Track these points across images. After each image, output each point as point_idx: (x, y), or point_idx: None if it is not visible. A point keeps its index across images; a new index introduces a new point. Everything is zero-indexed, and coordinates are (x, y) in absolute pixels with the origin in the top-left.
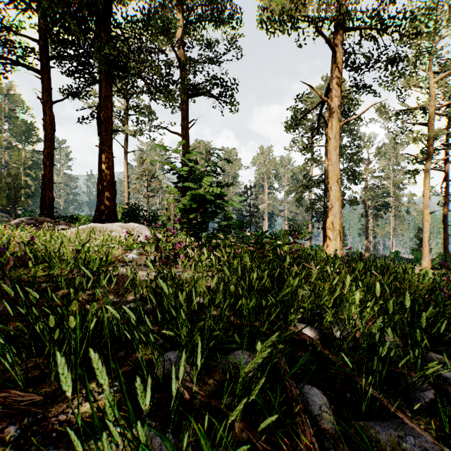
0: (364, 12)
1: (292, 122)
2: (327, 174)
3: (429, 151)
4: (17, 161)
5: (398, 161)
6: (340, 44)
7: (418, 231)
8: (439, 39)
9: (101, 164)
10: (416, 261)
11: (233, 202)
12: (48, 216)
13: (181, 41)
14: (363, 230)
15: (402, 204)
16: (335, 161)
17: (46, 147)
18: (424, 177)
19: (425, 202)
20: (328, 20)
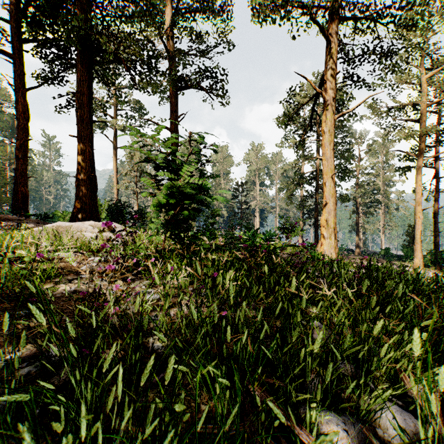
0: (359, 2)
1: (284, 116)
2: (319, 171)
3: (421, 147)
4: (2, 156)
5: (387, 158)
6: (335, 33)
7: (409, 228)
8: (432, 34)
9: None
10: (407, 258)
11: (218, 197)
12: (19, 213)
13: (169, 31)
14: (354, 226)
15: (391, 201)
16: (330, 155)
17: (19, 138)
18: (416, 174)
19: (417, 199)
20: (323, 8)
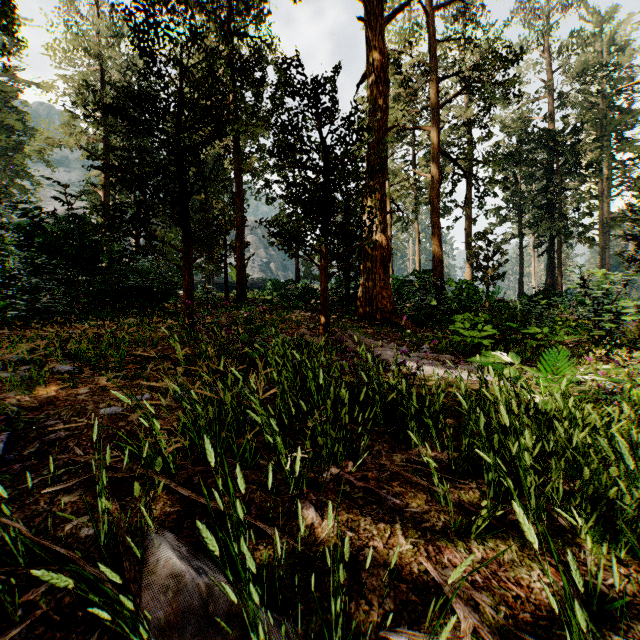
0: None
1: None
2: None
3: None
4: None
5: None
6: None
7: None
8: None
9: (549, 273)
10: None
11: None
12: None
13: None
14: None
15: None
16: None
17: (521, 268)
18: None
19: None
20: None
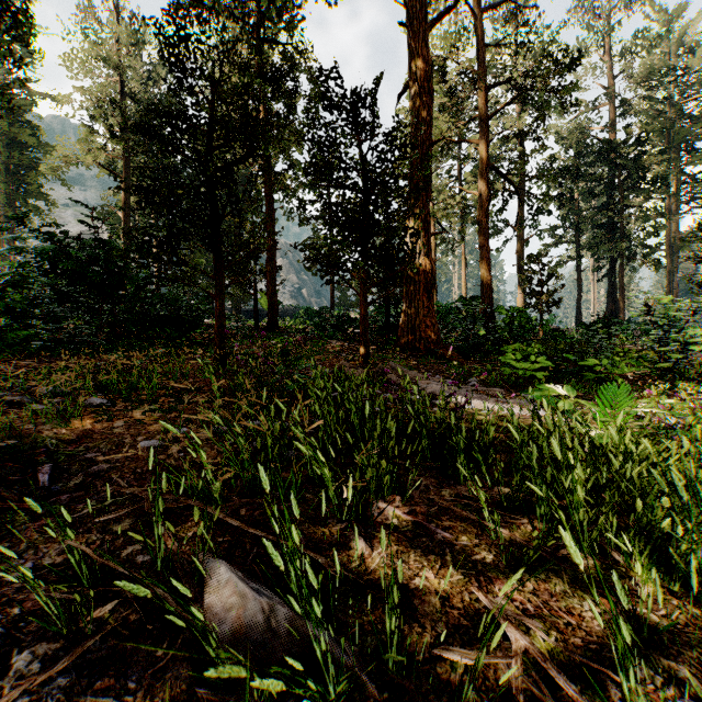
0: None
1: None
2: None
3: None
4: None
5: None
6: None
7: None
8: None
9: (610, 299)
10: None
11: None
12: None
13: None
14: None
15: None
16: None
17: (579, 294)
18: None
19: None
20: None
